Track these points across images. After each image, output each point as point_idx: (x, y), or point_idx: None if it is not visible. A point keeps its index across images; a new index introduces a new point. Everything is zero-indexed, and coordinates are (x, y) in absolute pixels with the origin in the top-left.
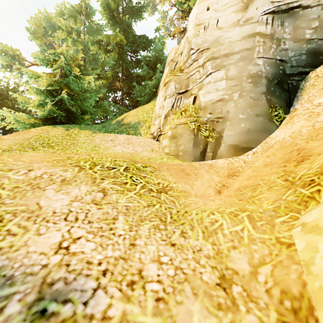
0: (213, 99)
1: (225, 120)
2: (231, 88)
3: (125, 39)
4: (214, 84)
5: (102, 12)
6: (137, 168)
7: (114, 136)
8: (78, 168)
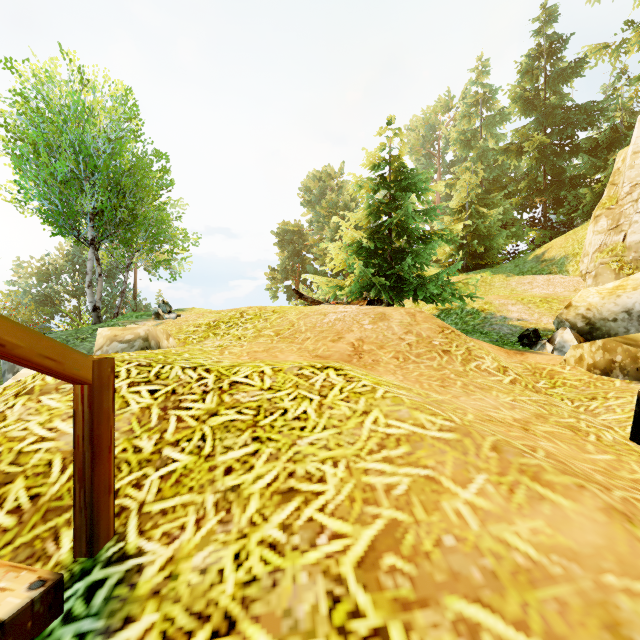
0: (637, 240)
1: None
2: None
3: (550, 122)
4: None
5: (511, 104)
6: (547, 300)
7: (532, 278)
8: (516, 300)
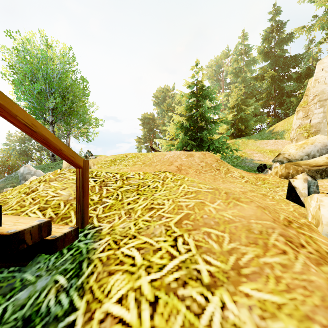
0: (315, 122)
1: (320, 131)
2: (323, 117)
3: (277, 64)
4: (317, 114)
5: (258, 55)
6: (272, 151)
7: (267, 141)
8: (258, 151)
